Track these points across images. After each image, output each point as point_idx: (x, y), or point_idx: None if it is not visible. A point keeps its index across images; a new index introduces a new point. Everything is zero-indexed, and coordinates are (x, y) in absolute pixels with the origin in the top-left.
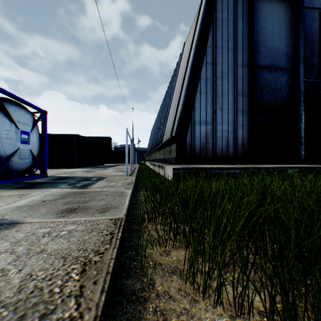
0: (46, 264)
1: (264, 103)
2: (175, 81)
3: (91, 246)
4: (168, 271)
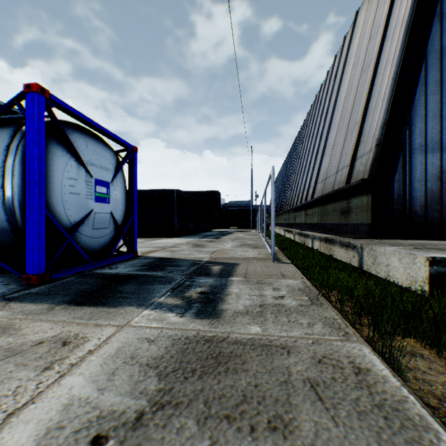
0: None
1: None
2: (338, 85)
3: None
4: None
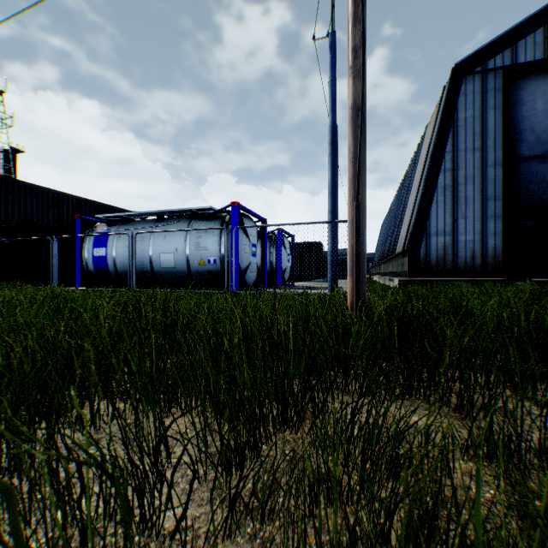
0: None
1: (531, 203)
2: (413, 176)
3: None
4: None
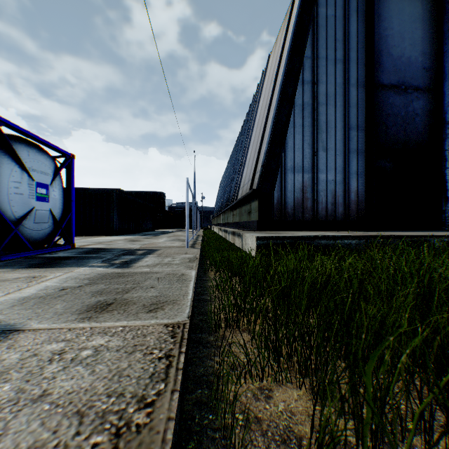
0: (44, 429)
1: (389, 140)
2: (256, 111)
3: (131, 385)
4: (274, 438)
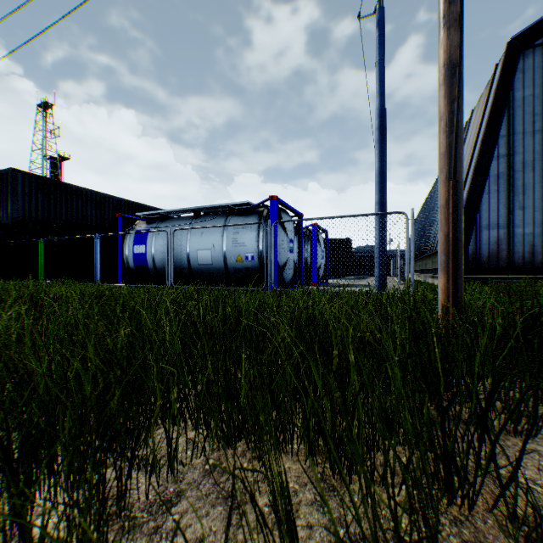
0: None
1: None
2: None
3: None
4: None
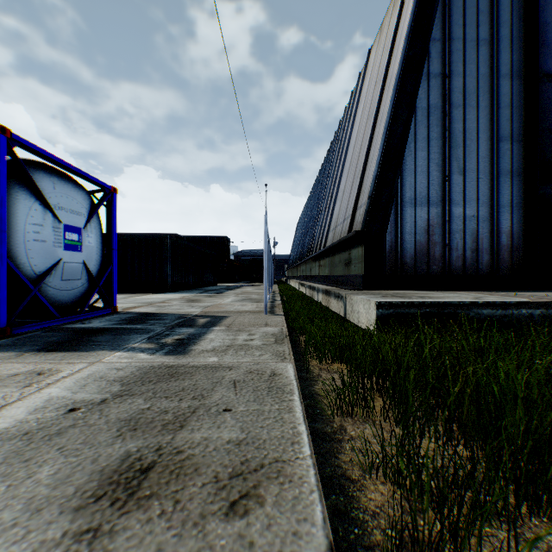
0: None
1: None
2: (351, 126)
3: None
4: None
